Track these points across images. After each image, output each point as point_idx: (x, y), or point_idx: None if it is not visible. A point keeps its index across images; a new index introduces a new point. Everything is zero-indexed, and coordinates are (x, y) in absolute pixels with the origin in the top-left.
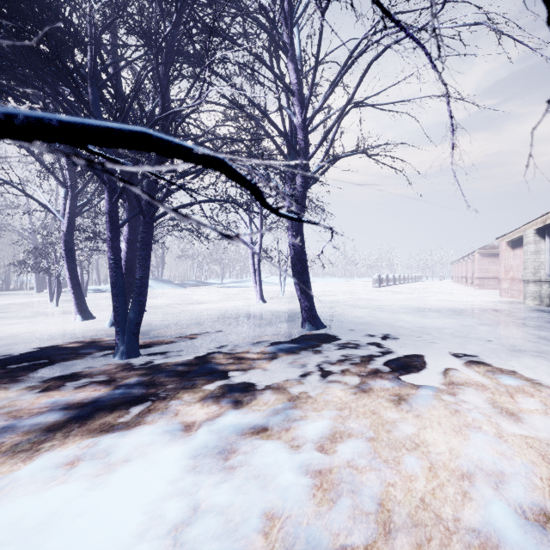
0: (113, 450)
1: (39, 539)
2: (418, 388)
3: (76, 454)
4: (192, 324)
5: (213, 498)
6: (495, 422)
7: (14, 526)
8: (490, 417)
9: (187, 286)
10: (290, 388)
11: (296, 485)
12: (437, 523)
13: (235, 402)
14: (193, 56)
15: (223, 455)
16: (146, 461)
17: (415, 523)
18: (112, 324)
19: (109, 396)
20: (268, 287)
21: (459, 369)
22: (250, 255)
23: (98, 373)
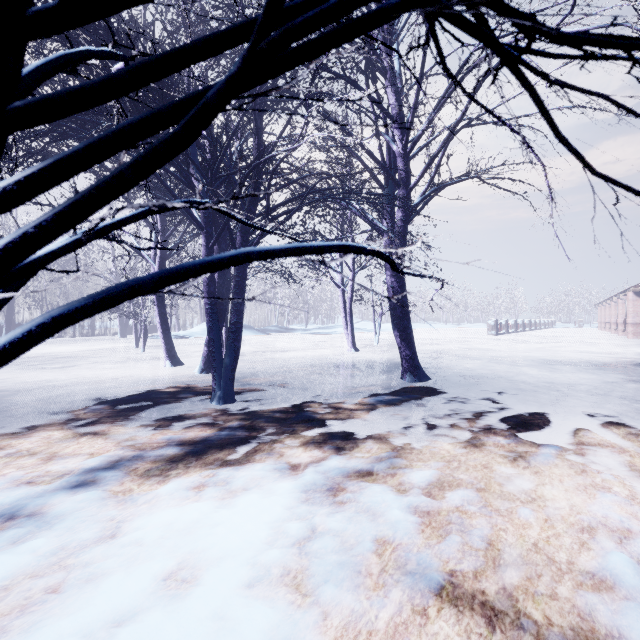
0: (232, 480)
1: (191, 537)
2: (539, 446)
3: (200, 480)
4: (280, 372)
5: (328, 523)
6: (629, 484)
7: (168, 527)
8: (624, 479)
9: (269, 332)
10: (392, 439)
11: (405, 521)
12: (549, 564)
13: (337, 448)
14: (286, 90)
15: (332, 491)
16: (262, 490)
17: (526, 562)
18: (201, 370)
19: (216, 436)
20: (359, 334)
21: (592, 429)
22: (340, 298)
23: (200, 416)
